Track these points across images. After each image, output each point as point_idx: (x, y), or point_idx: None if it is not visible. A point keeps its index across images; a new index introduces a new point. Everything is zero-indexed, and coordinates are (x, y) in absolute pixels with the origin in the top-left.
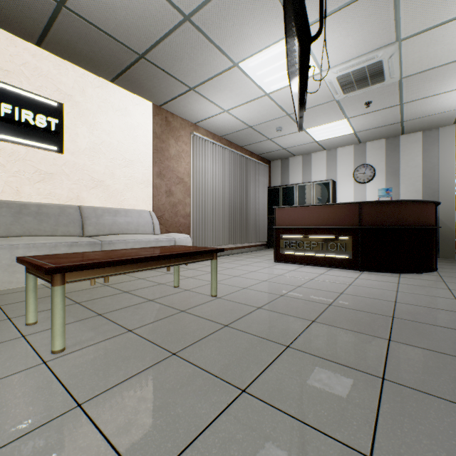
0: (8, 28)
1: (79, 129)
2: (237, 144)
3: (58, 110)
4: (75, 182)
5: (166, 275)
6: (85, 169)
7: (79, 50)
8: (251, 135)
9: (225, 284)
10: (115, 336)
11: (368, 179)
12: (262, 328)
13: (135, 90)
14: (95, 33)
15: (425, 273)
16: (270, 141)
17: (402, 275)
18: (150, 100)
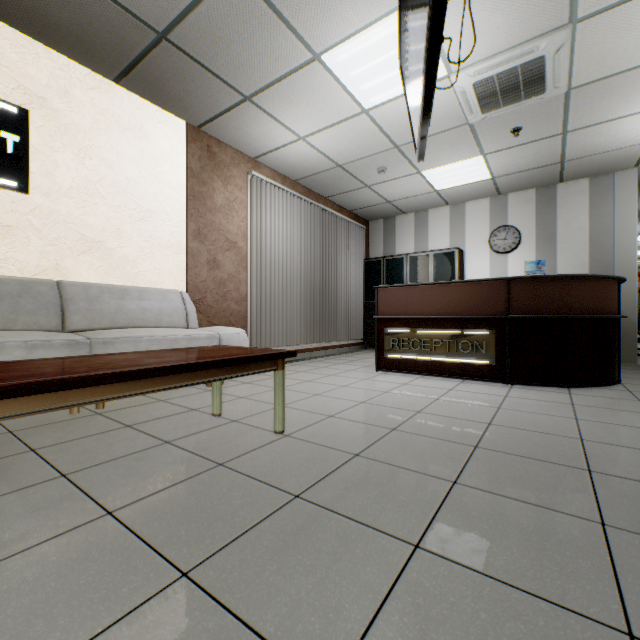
0: None
1: (59, 155)
2: (319, 193)
3: (19, 120)
4: (51, 242)
5: (204, 394)
6: (69, 222)
7: (55, 20)
8: (341, 180)
9: (299, 409)
10: (74, 528)
11: (511, 248)
12: (364, 500)
13: (157, 99)
14: None
15: (606, 387)
16: (368, 189)
17: (573, 390)
18: (182, 116)
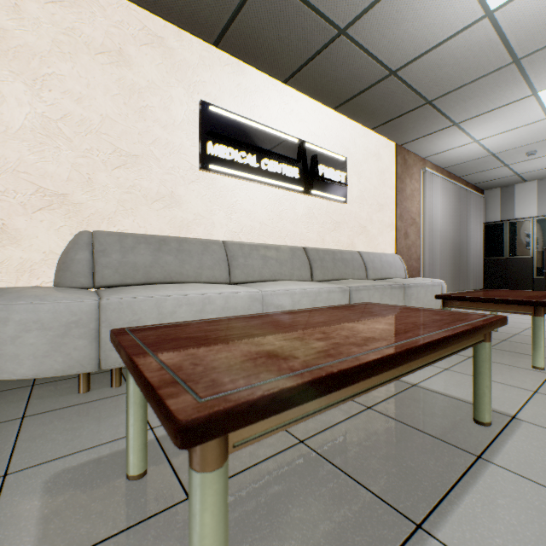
0: (324, 99)
1: (352, 179)
2: (456, 174)
3: (344, 164)
4: (350, 229)
5: None
6: (355, 217)
7: (369, 106)
8: (484, 163)
9: None
10: None
11: None
12: None
13: (389, 134)
14: (400, 90)
15: None
16: (504, 167)
17: None
18: (396, 140)
